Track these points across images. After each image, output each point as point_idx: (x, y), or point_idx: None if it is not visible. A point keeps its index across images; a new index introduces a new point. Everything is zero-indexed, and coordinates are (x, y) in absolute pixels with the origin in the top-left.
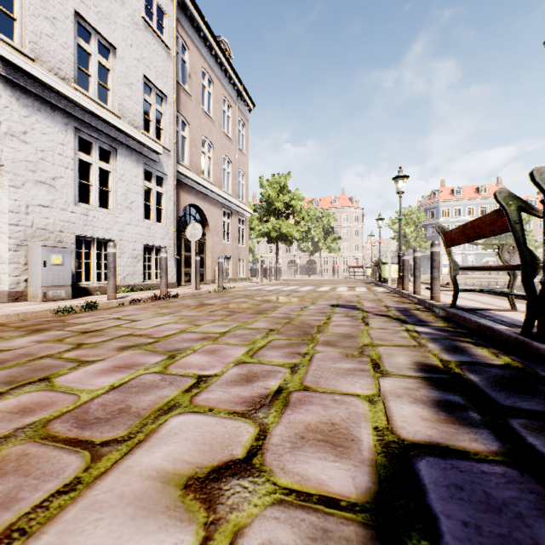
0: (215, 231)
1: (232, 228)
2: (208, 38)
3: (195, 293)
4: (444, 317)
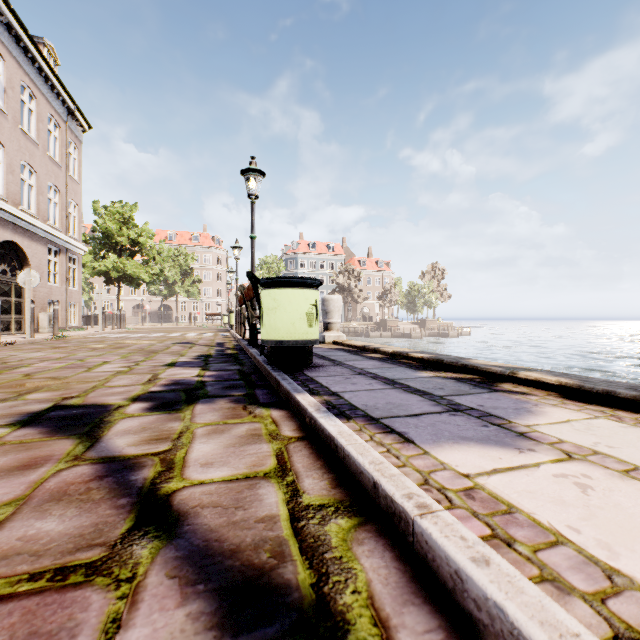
0: (38, 271)
1: (60, 268)
2: (30, 50)
3: (31, 341)
4: (238, 344)
